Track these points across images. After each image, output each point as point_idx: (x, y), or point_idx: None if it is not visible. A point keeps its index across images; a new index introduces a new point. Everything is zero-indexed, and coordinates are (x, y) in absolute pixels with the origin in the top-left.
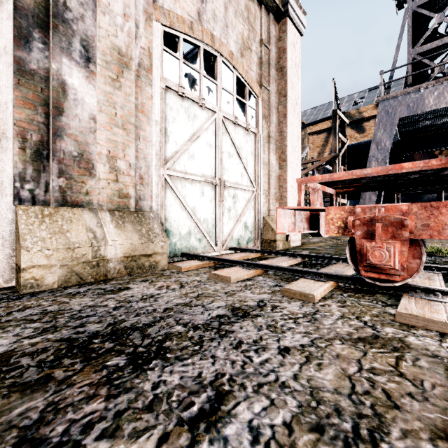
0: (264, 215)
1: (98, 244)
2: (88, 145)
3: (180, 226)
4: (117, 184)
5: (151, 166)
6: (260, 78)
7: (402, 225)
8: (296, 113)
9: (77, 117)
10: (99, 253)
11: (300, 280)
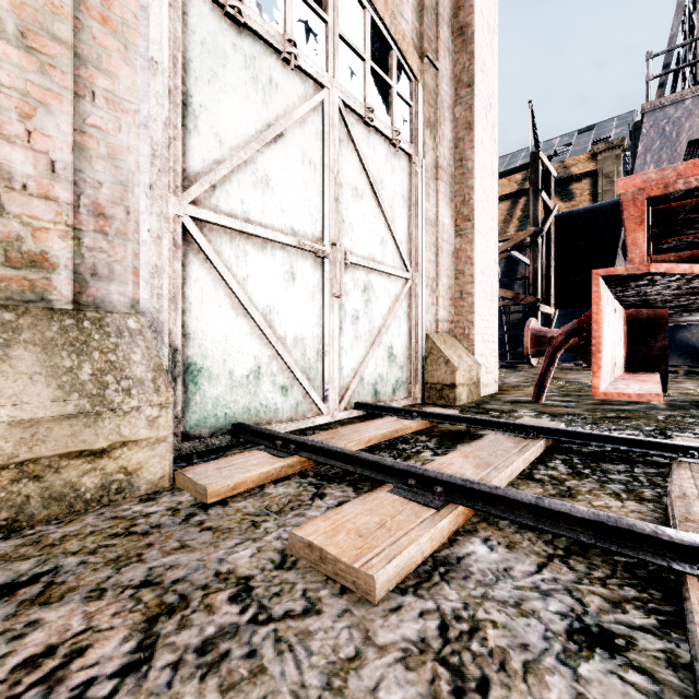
0: (429, 330)
1: None
2: None
3: (230, 355)
4: None
5: (136, 186)
6: (420, 41)
7: None
8: (489, 125)
9: None
10: None
11: None
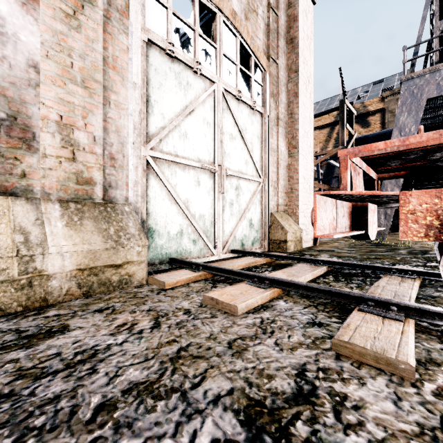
0: (272, 210)
1: (30, 252)
2: (25, 105)
3: (168, 224)
4: (73, 164)
5: (127, 143)
6: (268, 49)
7: None
8: (308, 93)
9: (5, 60)
10: (32, 266)
11: (356, 315)
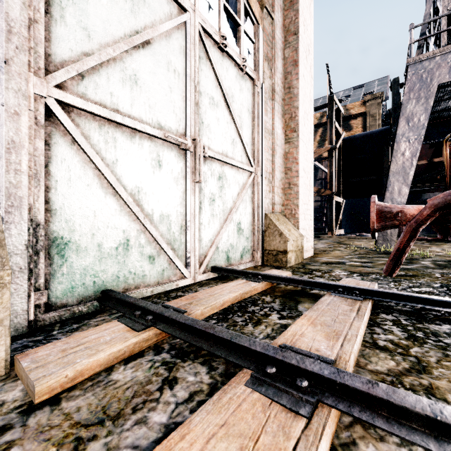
0: (267, 211)
1: None
2: None
3: (99, 229)
4: None
5: None
6: None
7: None
8: (308, 65)
9: None
10: None
11: None
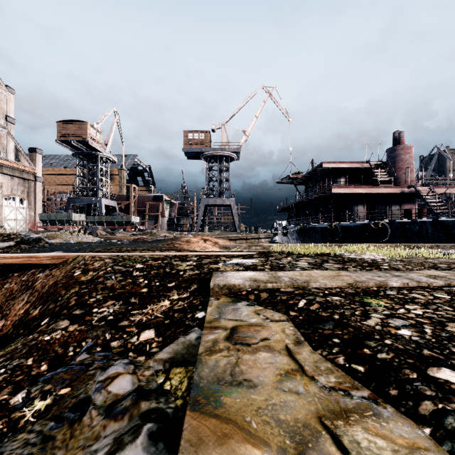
0: (29, 225)
1: None
2: None
3: (8, 228)
4: None
5: (3, 219)
6: (28, 196)
7: (36, 227)
8: (40, 202)
9: None
10: None
11: None
